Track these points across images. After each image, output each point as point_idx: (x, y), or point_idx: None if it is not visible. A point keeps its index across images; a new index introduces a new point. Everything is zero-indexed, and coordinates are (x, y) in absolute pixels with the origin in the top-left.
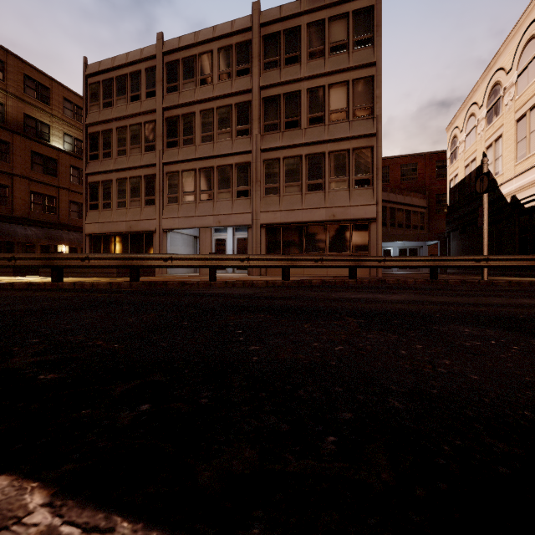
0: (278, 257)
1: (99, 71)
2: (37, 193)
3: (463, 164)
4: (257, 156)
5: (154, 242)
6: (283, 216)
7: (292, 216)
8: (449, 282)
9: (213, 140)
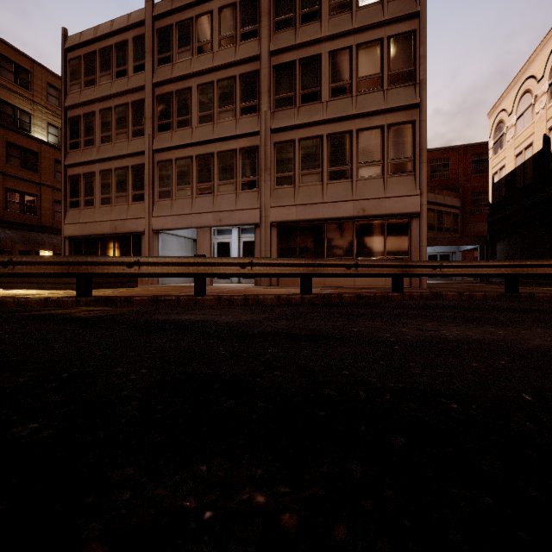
0: (295, 261)
1: (80, 43)
2: (13, 190)
3: (513, 152)
4: (266, 138)
5: (143, 245)
6: (299, 212)
7: (311, 211)
8: (536, 297)
9: (213, 121)
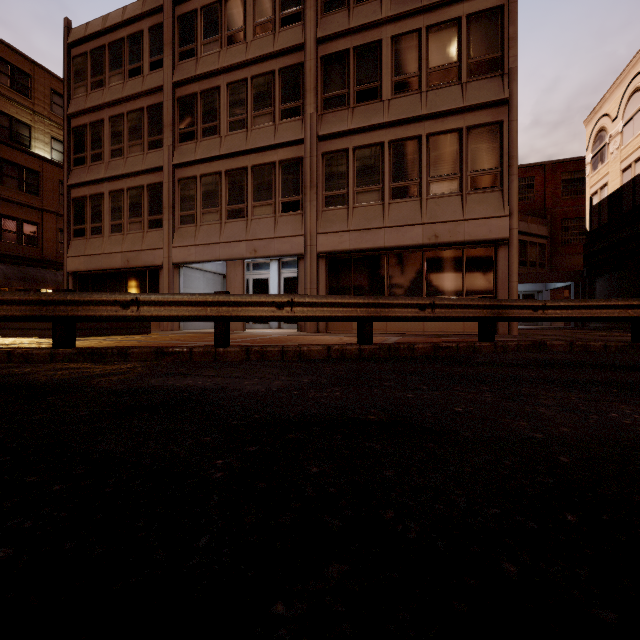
0: (351, 299)
1: (86, 36)
2: (9, 217)
3: (618, 167)
4: (312, 147)
5: (161, 282)
6: (354, 240)
7: (369, 238)
8: None
9: (246, 127)
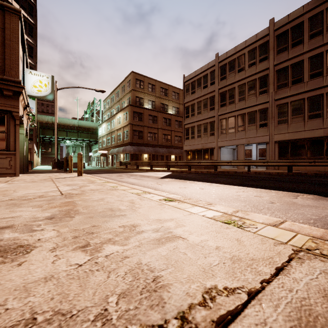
0: (285, 160)
1: (189, 79)
2: (164, 134)
3: None
4: (272, 104)
5: (214, 153)
6: (290, 136)
7: (297, 135)
8: None
9: (245, 99)
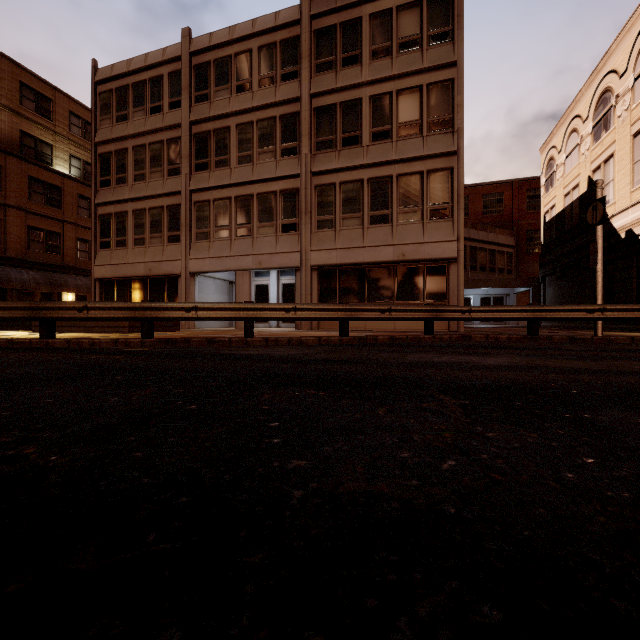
0: (334, 306)
1: (112, 77)
2: (36, 228)
3: (562, 192)
4: (307, 181)
5: (179, 288)
6: (340, 256)
7: (352, 255)
8: (553, 339)
9: (252, 162)
